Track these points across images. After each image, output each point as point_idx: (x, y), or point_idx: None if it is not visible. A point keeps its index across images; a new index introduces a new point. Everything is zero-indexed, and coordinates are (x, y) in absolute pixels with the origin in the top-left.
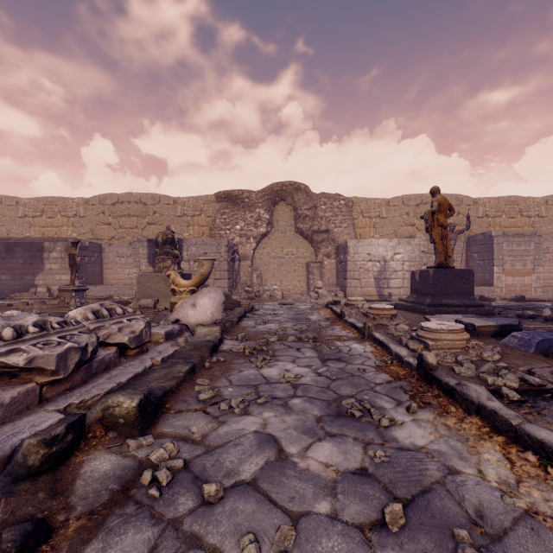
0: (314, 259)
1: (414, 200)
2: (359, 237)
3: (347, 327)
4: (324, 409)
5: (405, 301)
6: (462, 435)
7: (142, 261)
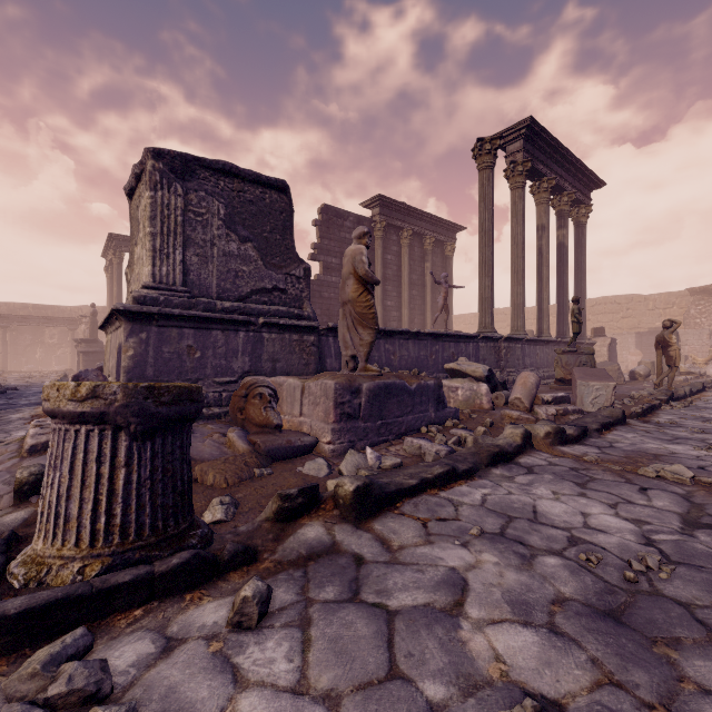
0: None
1: None
2: None
3: None
4: None
5: None
6: None
7: (630, 346)
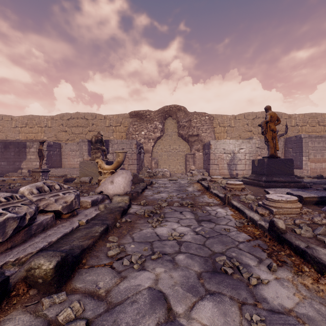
0: (189, 152)
1: (251, 116)
2: (217, 138)
3: (212, 196)
4: (202, 266)
5: (248, 178)
6: (322, 298)
7: (84, 153)
